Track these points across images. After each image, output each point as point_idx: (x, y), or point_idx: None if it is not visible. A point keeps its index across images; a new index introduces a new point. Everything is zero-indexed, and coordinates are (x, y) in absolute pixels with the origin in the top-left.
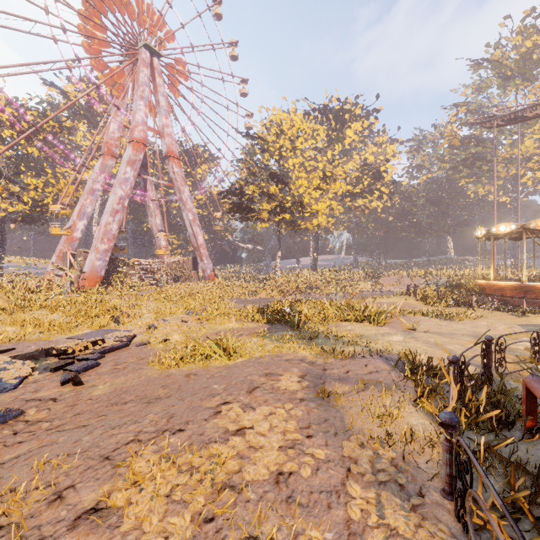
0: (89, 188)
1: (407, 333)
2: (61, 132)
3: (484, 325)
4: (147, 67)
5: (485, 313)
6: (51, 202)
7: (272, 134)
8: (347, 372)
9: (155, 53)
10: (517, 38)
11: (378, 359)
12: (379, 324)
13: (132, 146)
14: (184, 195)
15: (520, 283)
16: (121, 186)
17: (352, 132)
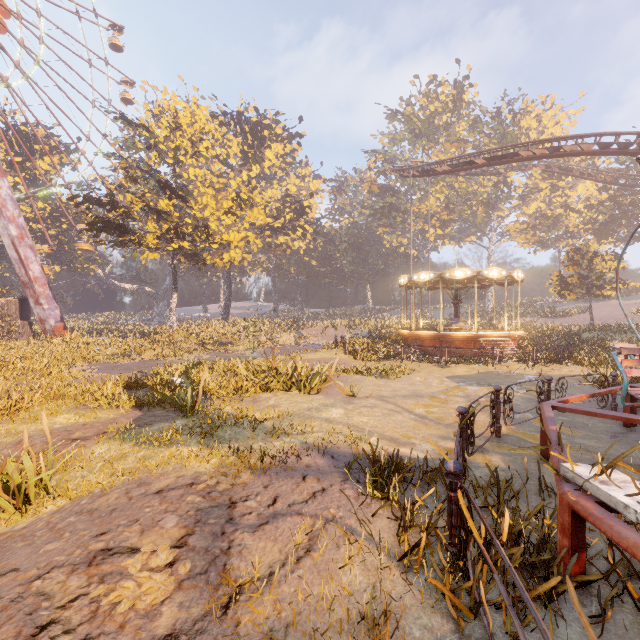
0: None
1: (347, 402)
2: None
3: (420, 380)
4: None
5: (414, 366)
6: None
7: (162, 126)
8: (273, 502)
9: None
10: (424, 100)
11: (321, 459)
12: (311, 391)
13: None
14: None
15: (437, 333)
16: None
17: (272, 153)
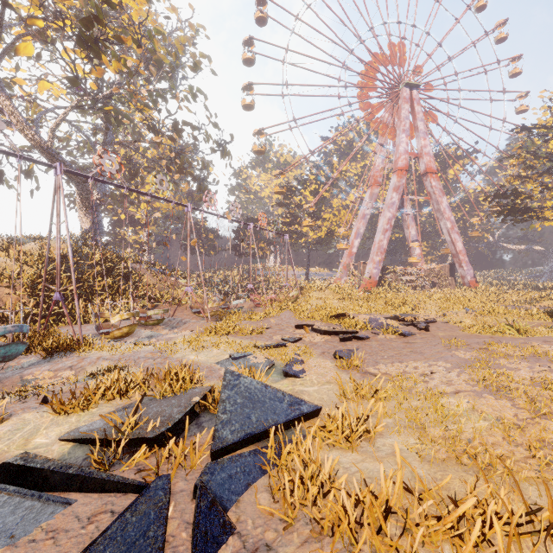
0: (362, 214)
1: None
2: (340, 176)
3: None
4: (407, 103)
5: None
6: (337, 228)
7: None
8: None
9: (414, 86)
10: None
11: None
12: None
13: (396, 175)
14: (441, 205)
15: None
16: (388, 210)
17: None
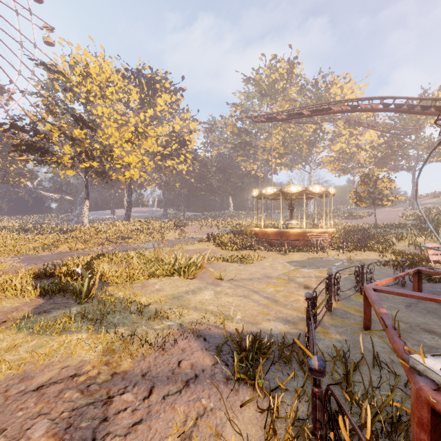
0: None
1: (216, 285)
2: None
3: (269, 265)
4: None
5: (264, 254)
6: None
7: (76, 73)
8: (149, 393)
9: None
10: (268, 71)
11: (194, 342)
12: (189, 276)
13: None
14: None
15: (279, 230)
16: None
17: (162, 101)
